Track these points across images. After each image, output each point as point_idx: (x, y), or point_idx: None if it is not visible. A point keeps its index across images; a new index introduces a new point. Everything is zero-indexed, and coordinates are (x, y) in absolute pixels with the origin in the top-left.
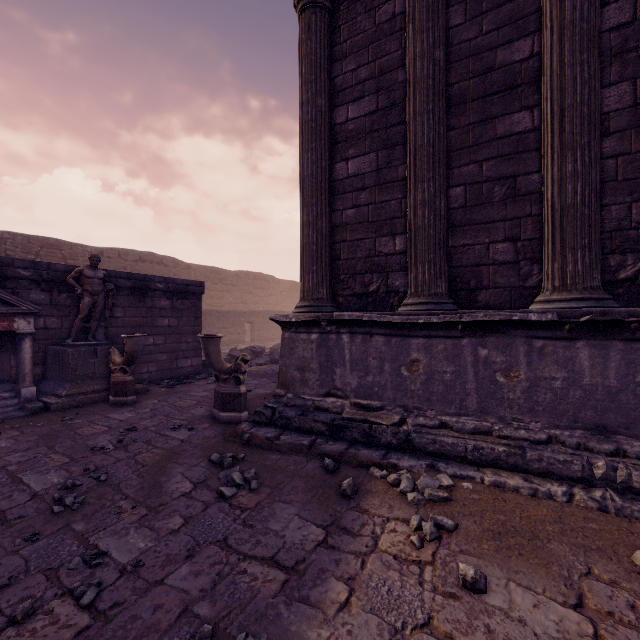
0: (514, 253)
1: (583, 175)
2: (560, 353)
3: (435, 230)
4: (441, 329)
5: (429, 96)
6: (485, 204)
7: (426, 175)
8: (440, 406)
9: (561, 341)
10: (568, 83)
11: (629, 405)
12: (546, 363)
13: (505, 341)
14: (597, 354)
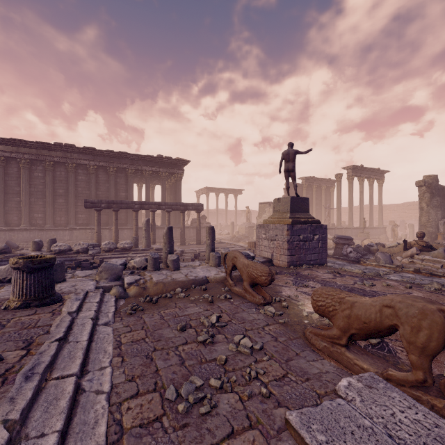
0: (18, 219)
1: (26, 210)
2: (22, 233)
3: (2, 214)
4: (3, 230)
5: (1, 192)
6: (13, 210)
7: (0, 205)
8: (2, 242)
9: (22, 231)
10: (24, 198)
11: (30, 238)
12: (20, 234)
13: (14, 232)
14: (26, 233)
